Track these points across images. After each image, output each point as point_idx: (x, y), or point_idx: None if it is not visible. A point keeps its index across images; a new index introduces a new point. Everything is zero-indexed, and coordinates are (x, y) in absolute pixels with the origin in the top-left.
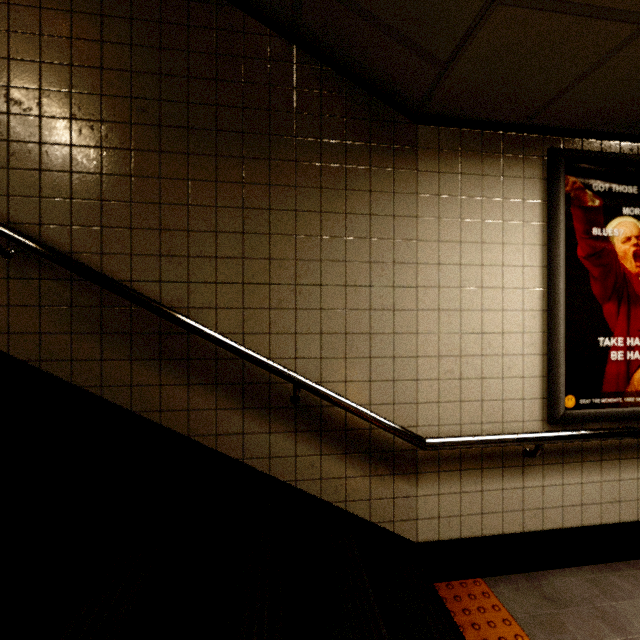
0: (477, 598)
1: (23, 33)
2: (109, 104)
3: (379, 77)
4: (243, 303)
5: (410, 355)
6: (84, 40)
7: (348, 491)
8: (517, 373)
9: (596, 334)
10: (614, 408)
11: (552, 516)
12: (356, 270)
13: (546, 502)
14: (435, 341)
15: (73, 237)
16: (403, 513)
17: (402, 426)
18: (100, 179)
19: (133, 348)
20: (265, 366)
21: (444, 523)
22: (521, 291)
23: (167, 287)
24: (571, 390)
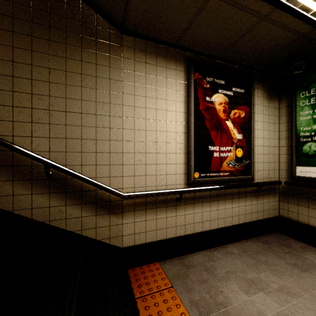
0: (153, 271)
1: None
2: None
3: (99, 3)
4: (13, 118)
5: (119, 152)
6: None
7: (83, 224)
8: (173, 162)
9: (208, 145)
10: (215, 178)
11: (189, 228)
12: (88, 105)
13: (186, 222)
14: (132, 145)
15: None
16: (115, 233)
17: (114, 188)
18: None
19: None
20: (23, 153)
21: (137, 236)
22: (175, 123)
23: None
24: (197, 170)
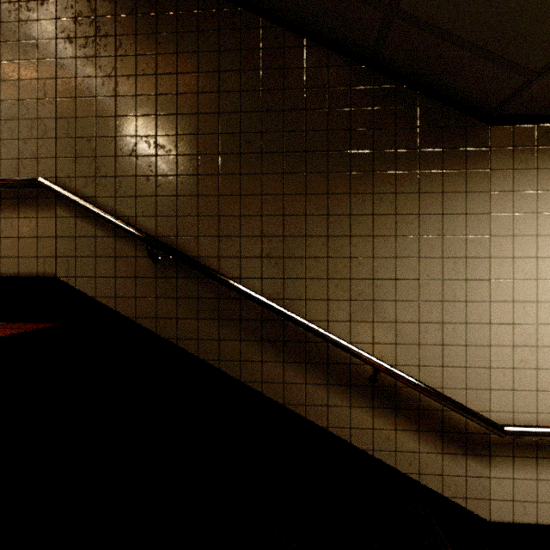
0: None
1: (166, 94)
2: (224, 140)
3: (454, 88)
4: (327, 295)
5: (483, 344)
6: (206, 93)
7: (421, 465)
8: None
9: None
10: None
11: None
12: (429, 265)
13: None
14: (509, 331)
15: (199, 245)
16: (475, 492)
17: (474, 410)
18: (218, 199)
19: (241, 331)
20: (351, 352)
21: (519, 507)
22: None
23: (267, 282)
24: None
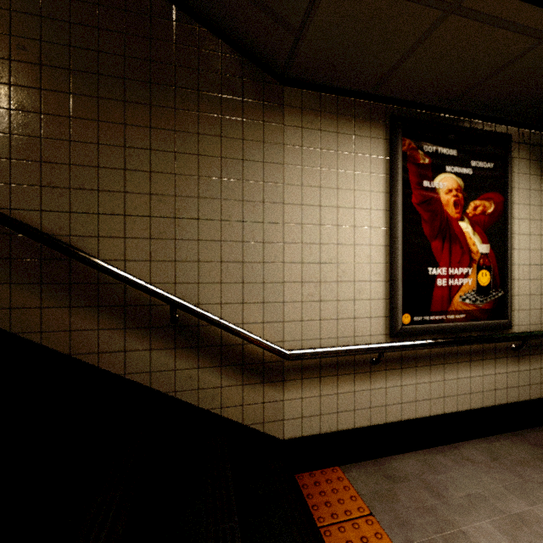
0: (333, 482)
1: None
2: None
3: (249, 41)
4: (125, 233)
5: (277, 281)
6: None
7: (223, 399)
8: (366, 296)
9: (426, 265)
10: (439, 323)
11: (393, 411)
12: (230, 207)
13: (388, 400)
14: (299, 269)
15: None
16: (271, 415)
17: (271, 341)
18: None
19: (12, 273)
20: (142, 288)
21: (306, 422)
22: (369, 229)
23: (48, 216)
24: (407, 310)
